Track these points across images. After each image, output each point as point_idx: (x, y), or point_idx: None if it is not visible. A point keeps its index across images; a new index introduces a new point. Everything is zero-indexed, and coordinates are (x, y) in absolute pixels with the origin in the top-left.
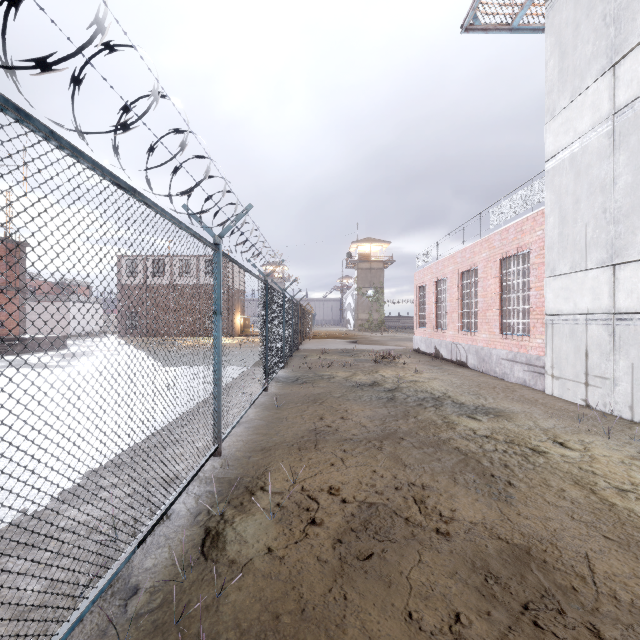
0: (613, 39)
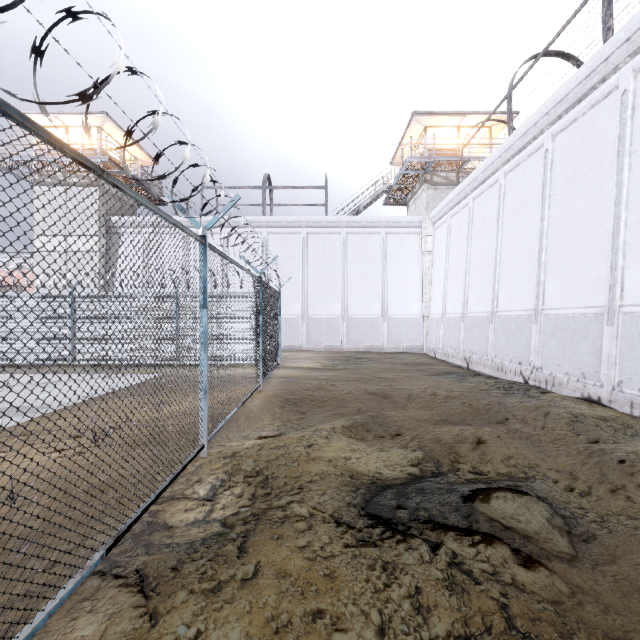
0: (67, 227)
